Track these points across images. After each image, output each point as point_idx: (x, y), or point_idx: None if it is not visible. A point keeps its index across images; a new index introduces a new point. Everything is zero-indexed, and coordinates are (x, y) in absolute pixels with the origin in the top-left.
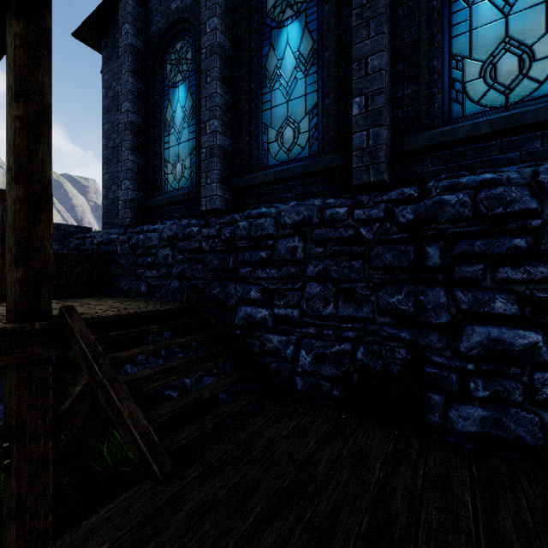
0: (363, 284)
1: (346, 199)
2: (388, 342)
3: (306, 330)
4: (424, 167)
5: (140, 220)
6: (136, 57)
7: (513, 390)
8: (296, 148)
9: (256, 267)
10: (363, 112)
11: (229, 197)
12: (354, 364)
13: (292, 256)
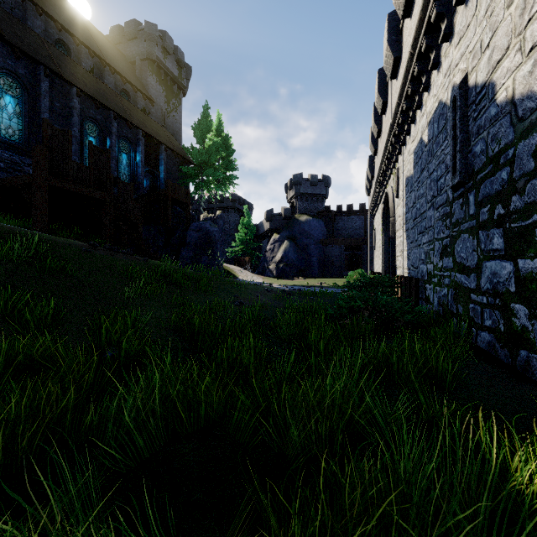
0: None
1: None
2: None
3: None
4: None
5: None
6: None
7: None
8: None
9: None
10: None
11: None
12: None
13: None
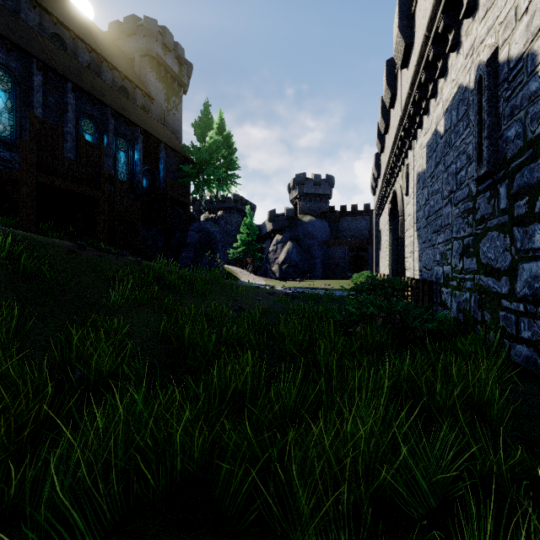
0: None
1: None
2: None
3: None
4: None
5: None
6: None
7: None
8: None
9: None
10: None
11: None
12: None
13: None
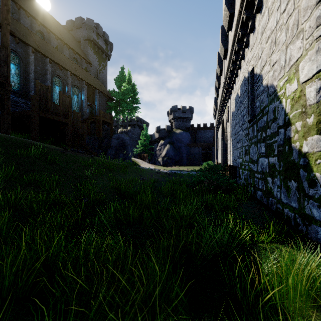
0: None
1: None
2: None
3: None
4: None
5: None
6: None
7: None
8: None
9: None
10: None
11: None
12: None
13: None
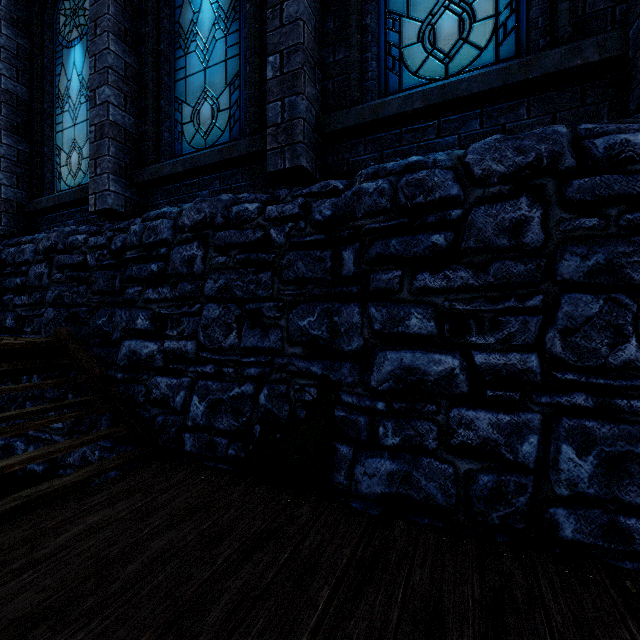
0: (271, 304)
1: (262, 194)
2: (297, 380)
3: (202, 368)
4: (357, 154)
5: (23, 229)
6: (15, 1)
7: (426, 434)
8: (215, 131)
9: (148, 286)
10: (278, 76)
11: (133, 196)
12: (257, 411)
13: (189, 269)
